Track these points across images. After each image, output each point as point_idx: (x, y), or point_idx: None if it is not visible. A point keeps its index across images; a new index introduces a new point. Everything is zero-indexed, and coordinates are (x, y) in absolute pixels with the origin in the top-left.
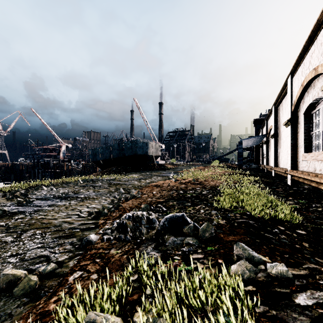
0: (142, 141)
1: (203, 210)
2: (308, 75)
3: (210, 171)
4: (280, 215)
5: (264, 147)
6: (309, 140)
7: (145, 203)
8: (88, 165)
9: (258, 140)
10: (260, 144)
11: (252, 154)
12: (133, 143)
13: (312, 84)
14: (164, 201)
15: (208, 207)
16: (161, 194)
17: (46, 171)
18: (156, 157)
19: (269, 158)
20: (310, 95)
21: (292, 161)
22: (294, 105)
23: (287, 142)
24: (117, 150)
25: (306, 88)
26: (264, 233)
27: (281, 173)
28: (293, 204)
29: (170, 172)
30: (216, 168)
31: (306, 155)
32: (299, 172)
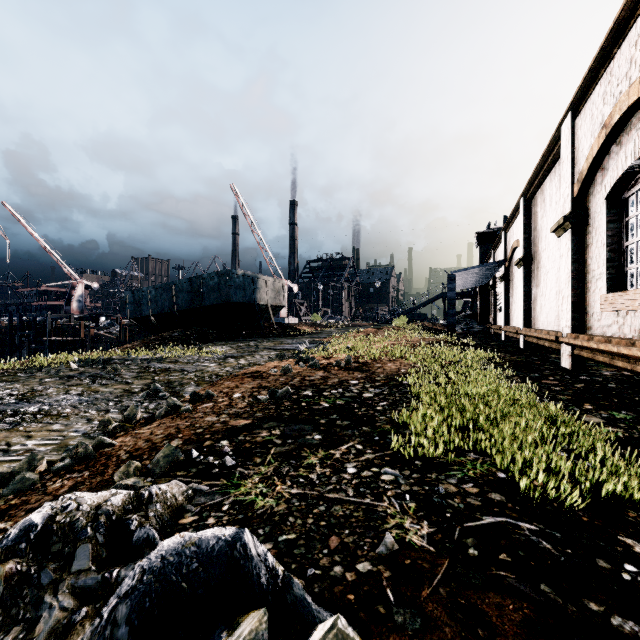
0: (243, 273)
1: (353, 466)
2: (625, 94)
3: (388, 338)
4: (608, 483)
5: (499, 289)
6: (619, 262)
7: (187, 435)
8: (132, 328)
9: (486, 273)
10: (489, 282)
11: (471, 305)
12: (222, 277)
13: (632, 118)
14: (249, 425)
15: (373, 449)
16: (253, 399)
17: (39, 340)
18: (275, 308)
19: (511, 311)
20: (628, 148)
21: (574, 314)
22: (580, 181)
23: (562, 270)
24: (188, 292)
25: (615, 133)
26: (608, 616)
27: (542, 341)
28: (604, 424)
29: (303, 341)
30: (402, 331)
31: (614, 296)
32: (599, 340)
